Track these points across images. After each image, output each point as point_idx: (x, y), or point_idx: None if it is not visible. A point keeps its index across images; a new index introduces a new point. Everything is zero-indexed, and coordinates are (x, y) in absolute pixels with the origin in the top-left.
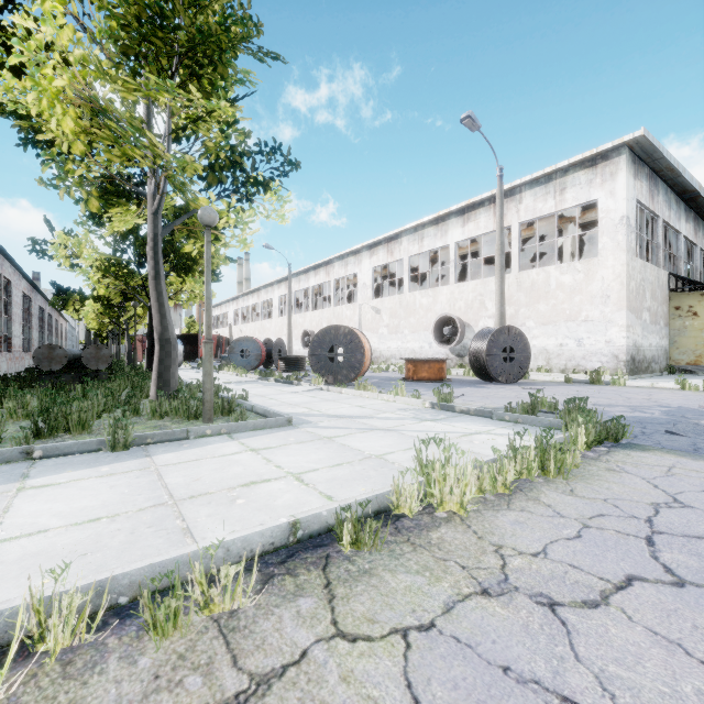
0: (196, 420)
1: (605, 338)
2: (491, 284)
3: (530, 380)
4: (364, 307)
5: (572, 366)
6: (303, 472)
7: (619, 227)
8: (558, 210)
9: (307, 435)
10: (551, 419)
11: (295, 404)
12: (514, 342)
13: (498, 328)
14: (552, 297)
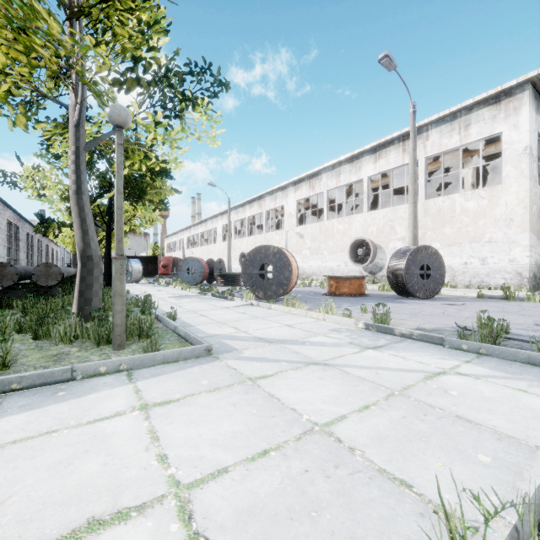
0: (108, 345)
1: (509, 257)
2: (400, 211)
3: (442, 295)
4: (290, 233)
5: (476, 282)
6: (198, 480)
7: (523, 156)
8: (462, 144)
9: (226, 373)
10: (531, 353)
11: (223, 322)
12: (430, 261)
13: (416, 247)
14: (457, 221)
